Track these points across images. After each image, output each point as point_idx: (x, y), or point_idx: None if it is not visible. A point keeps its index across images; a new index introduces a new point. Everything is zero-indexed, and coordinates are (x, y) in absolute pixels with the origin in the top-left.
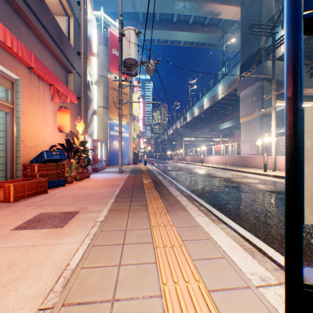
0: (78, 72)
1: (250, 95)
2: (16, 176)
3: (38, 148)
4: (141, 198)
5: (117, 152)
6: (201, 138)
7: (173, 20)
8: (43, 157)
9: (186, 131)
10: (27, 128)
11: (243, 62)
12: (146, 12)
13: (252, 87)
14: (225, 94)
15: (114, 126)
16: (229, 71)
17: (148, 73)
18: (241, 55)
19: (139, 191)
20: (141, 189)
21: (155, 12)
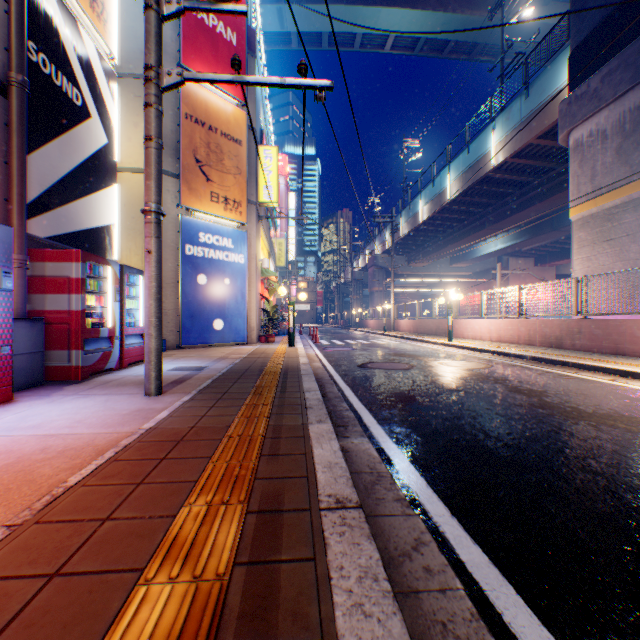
0: None
1: (614, 129)
2: None
3: None
4: None
5: (207, 307)
6: (430, 277)
7: None
8: None
9: (396, 261)
10: None
11: (585, 38)
12: None
13: (620, 105)
14: (512, 151)
15: (197, 232)
16: (526, 85)
17: None
18: (576, 18)
19: None
20: None
21: None
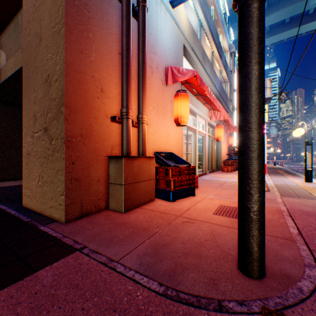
0: (229, 110)
1: None
2: (219, 165)
3: (223, 154)
4: (279, 174)
5: None
6: None
7: (309, 12)
8: (232, 158)
9: None
10: (221, 147)
11: None
12: (273, 23)
13: None
14: None
15: None
16: None
17: (279, 100)
18: None
19: (277, 173)
20: (278, 173)
21: (283, 19)
